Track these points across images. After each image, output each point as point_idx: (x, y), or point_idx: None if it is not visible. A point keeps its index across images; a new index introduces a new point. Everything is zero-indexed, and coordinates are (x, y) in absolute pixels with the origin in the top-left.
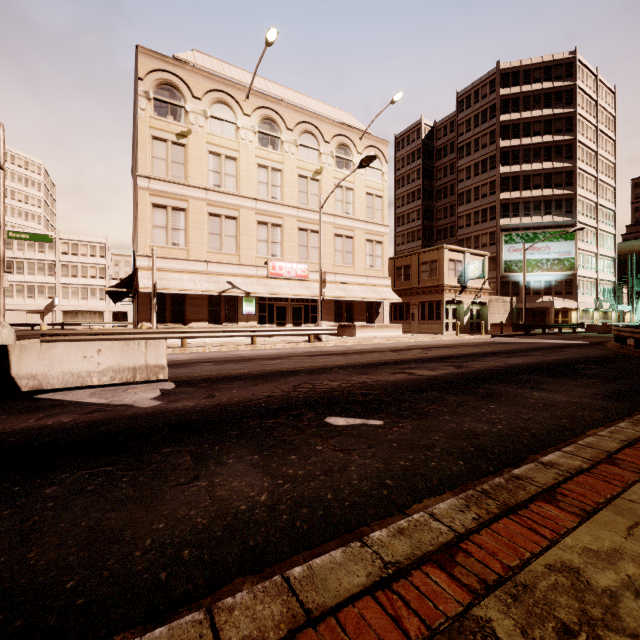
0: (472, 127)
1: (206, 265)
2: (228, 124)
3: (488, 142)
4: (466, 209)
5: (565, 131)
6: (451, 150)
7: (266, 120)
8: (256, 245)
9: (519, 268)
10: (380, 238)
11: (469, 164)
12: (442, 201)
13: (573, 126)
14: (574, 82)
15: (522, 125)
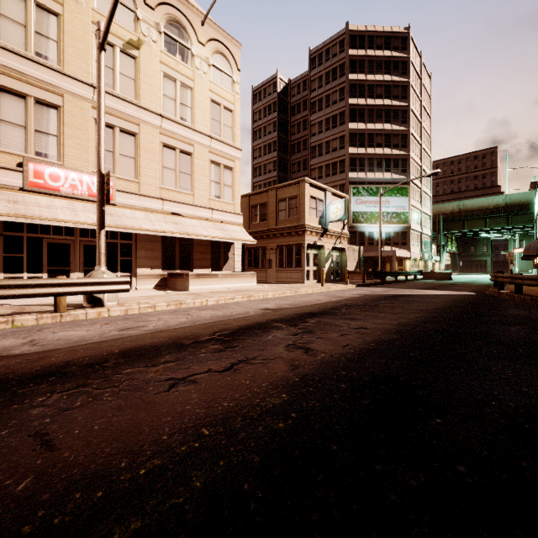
0: (324, 84)
1: None
2: None
3: (338, 99)
4: (318, 162)
5: (401, 98)
6: (304, 107)
7: None
8: None
9: (365, 219)
10: (230, 163)
11: (321, 119)
12: (296, 155)
13: (407, 94)
14: (408, 55)
15: (367, 86)
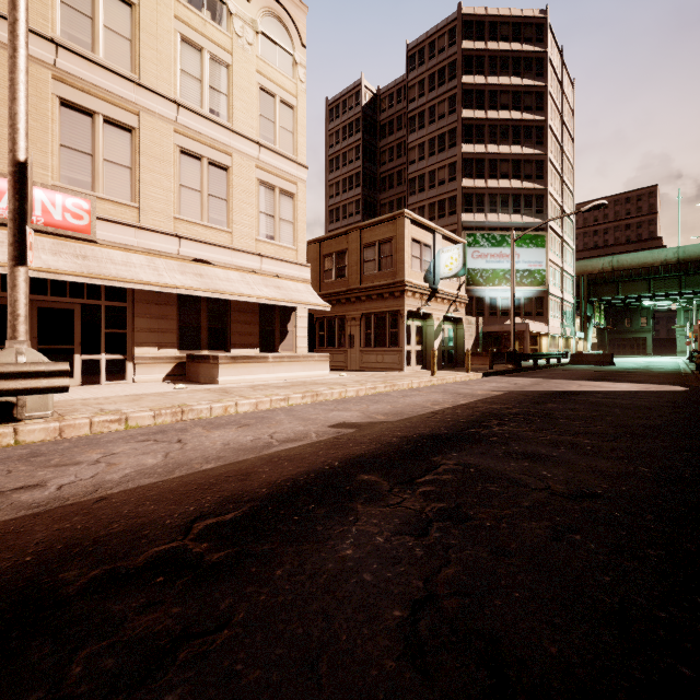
0: (426, 91)
1: None
2: None
3: (447, 111)
4: (419, 200)
5: (535, 109)
6: (398, 126)
7: None
8: None
9: (485, 280)
10: (290, 186)
11: (423, 140)
12: (387, 192)
13: (544, 104)
14: (545, 49)
15: (488, 93)
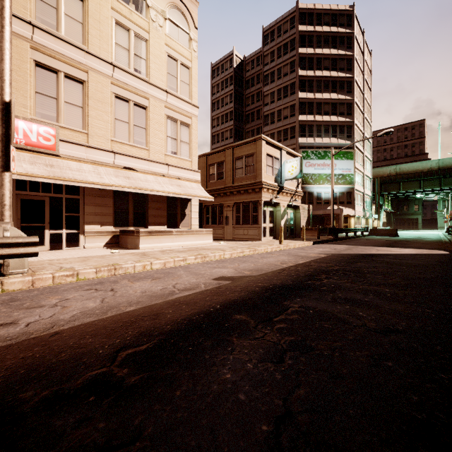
0: (276, 58)
1: None
2: None
3: (289, 71)
4: (271, 129)
5: (346, 70)
6: (257, 81)
7: None
8: None
9: (313, 180)
10: (187, 119)
11: (273, 90)
12: (250, 124)
13: (352, 67)
14: (353, 31)
15: (315, 59)
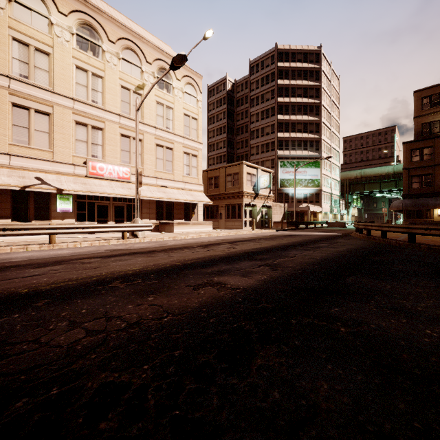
0: (260, 86)
1: (8, 158)
2: (39, 16)
3: (270, 97)
4: (256, 142)
5: (315, 97)
6: (246, 101)
7: (85, 25)
8: (74, 144)
9: (289, 184)
10: (195, 152)
11: (258, 111)
12: (240, 136)
13: (319, 94)
14: (320, 66)
15: (291, 89)
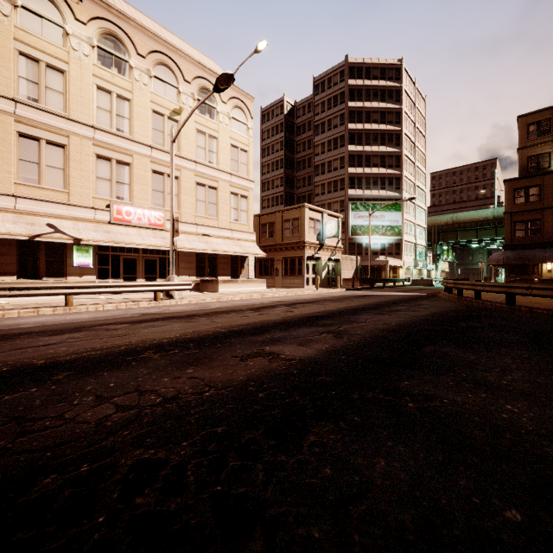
0: (326, 109)
1: (13, 200)
2: (51, 24)
3: (339, 123)
4: (321, 179)
5: (395, 123)
6: (309, 128)
7: (109, 36)
8: (94, 183)
9: (362, 232)
10: (245, 192)
11: (324, 141)
12: (301, 172)
13: (400, 120)
14: (401, 84)
15: (364, 113)
